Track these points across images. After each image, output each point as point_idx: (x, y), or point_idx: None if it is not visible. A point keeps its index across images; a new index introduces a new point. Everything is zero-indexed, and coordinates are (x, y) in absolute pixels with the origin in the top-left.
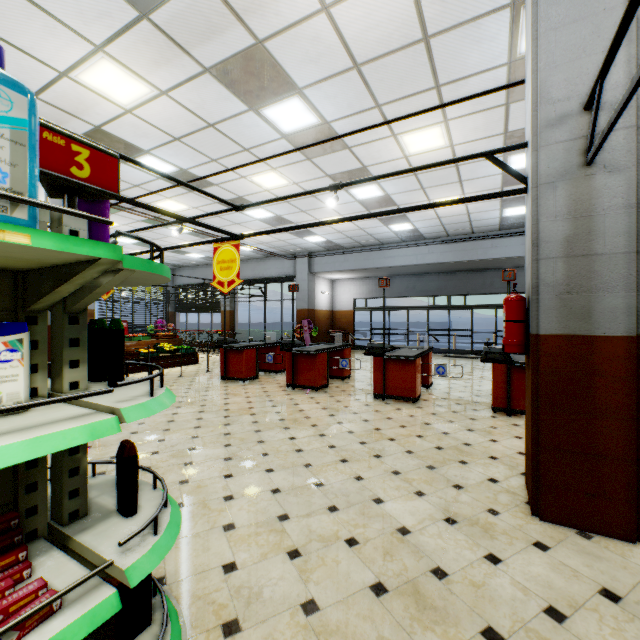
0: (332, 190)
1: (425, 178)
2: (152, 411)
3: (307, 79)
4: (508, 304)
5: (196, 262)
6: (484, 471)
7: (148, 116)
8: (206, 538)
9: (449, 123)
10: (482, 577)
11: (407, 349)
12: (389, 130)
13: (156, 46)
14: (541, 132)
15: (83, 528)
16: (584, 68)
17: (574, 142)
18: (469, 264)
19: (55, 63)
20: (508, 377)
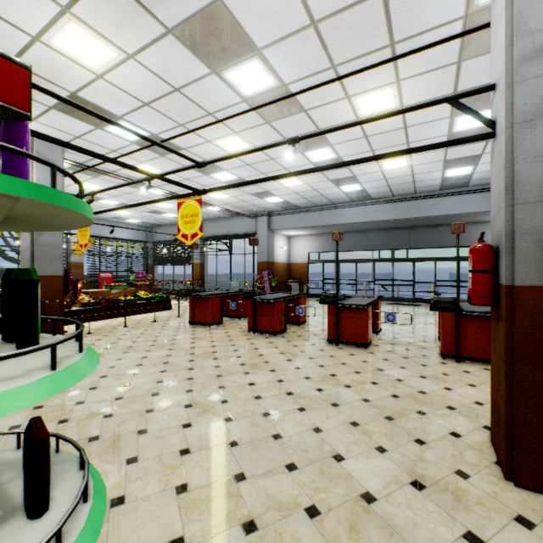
0: (290, 143)
1: (375, 140)
2: (43, 394)
3: (266, 39)
4: (475, 253)
5: (171, 221)
6: (444, 423)
7: (118, 81)
8: (156, 503)
9: (401, 83)
10: None
11: (358, 298)
12: (343, 92)
13: (119, 5)
14: (517, 67)
15: None
16: None
17: None
18: (412, 221)
19: (26, 27)
20: (457, 325)
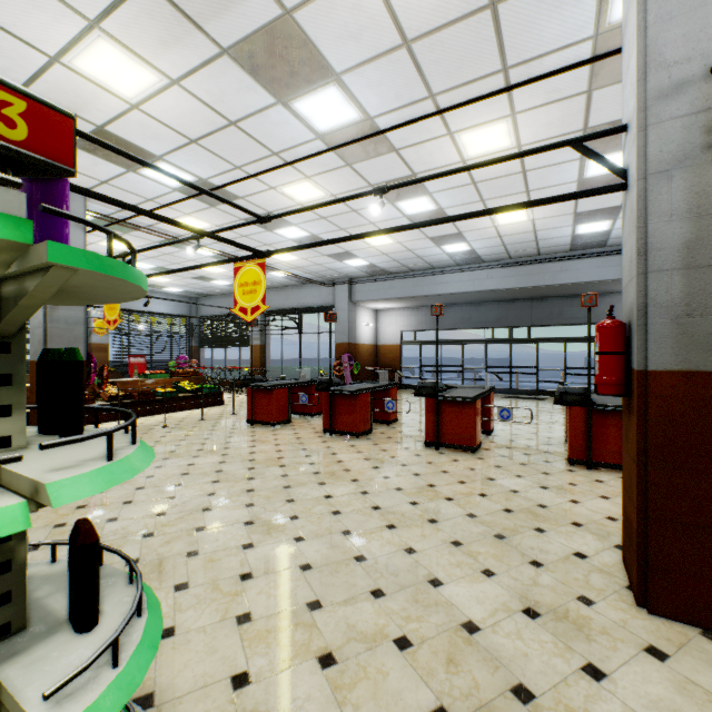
0: (376, 194)
1: (486, 188)
2: (103, 485)
3: (346, 61)
4: (603, 332)
5: (222, 290)
6: (567, 542)
7: (158, 112)
8: (213, 634)
9: (517, 117)
10: (582, 701)
11: (464, 389)
12: (444, 127)
13: (162, 20)
14: (651, 106)
15: (12, 653)
16: (711, 18)
17: (697, 116)
18: (534, 291)
19: (43, 45)
20: (588, 423)
